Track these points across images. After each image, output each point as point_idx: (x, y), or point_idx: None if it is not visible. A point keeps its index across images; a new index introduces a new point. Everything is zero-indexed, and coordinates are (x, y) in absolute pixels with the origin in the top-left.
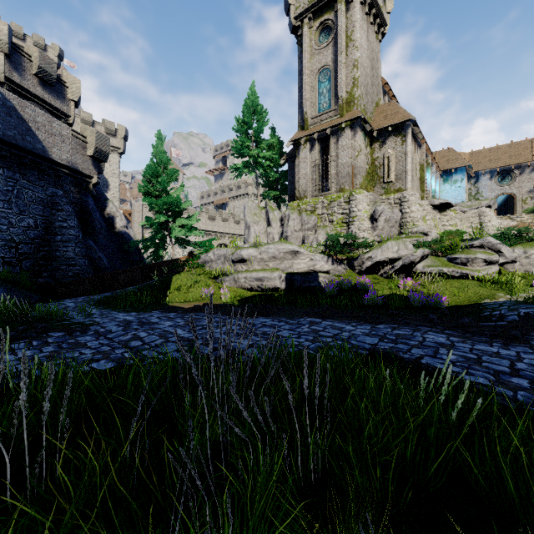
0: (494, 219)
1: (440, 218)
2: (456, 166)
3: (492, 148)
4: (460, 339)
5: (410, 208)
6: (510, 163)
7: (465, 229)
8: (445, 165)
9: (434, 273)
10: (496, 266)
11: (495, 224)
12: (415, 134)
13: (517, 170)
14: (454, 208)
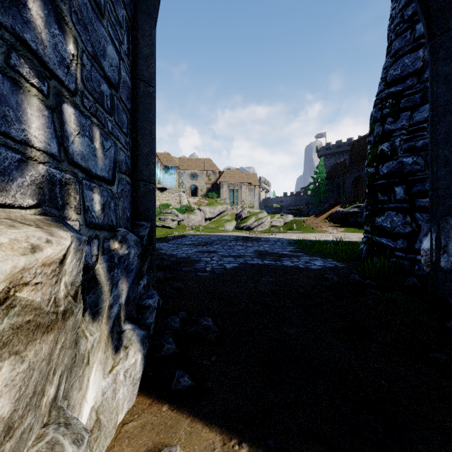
0: (186, 199)
1: (161, 195)
2: (172, 165)
3: (189, 158)
4: None
5: None
6: (196, 169)
7: (173, 203)
8: (166, 163)
9: None
10: (176, 222)
11: (186, 202)
12: None
13: (199, 174)
14: (168, 190)
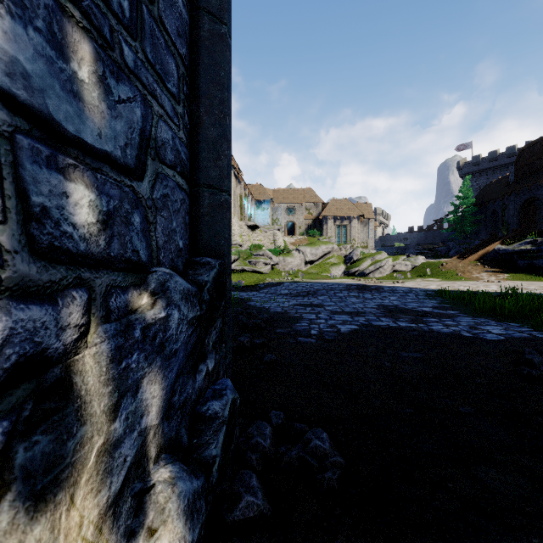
0: (281, 238)
1: (252, 235)
2: (264, 198)
3: (285, 189)
4: (238, 292)
5: (233, 227)
6: (293, 202)
7: (266, 244)
8: (258, 196)
9: (240, 269)
10: (270, 266)
11: (281, 242)
12: (236, 174)
13: (297, 207)
14: (260, 228)
